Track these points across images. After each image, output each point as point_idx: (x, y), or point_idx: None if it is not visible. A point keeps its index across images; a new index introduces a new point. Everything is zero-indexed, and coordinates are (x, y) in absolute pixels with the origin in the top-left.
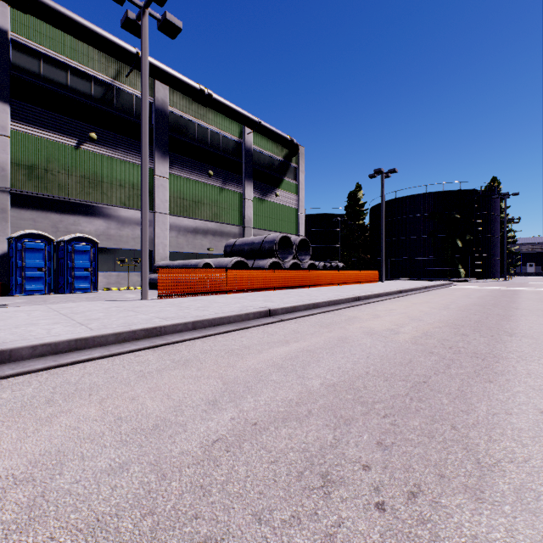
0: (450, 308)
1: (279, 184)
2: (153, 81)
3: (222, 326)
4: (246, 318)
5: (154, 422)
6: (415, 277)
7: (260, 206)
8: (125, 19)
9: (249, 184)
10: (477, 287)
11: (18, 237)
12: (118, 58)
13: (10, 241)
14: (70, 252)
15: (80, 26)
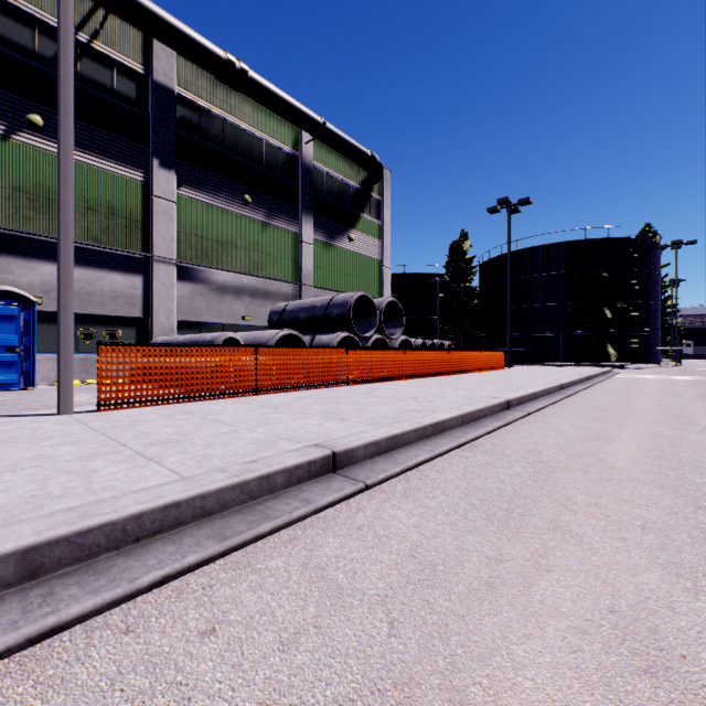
0: None
1: (354, 223)
2: (150, 42)
3: (170, 536)
4: (263, 489)
5: None
6: (545, 360)
7: (325, 254)
8: None
9: (309, 220)
10: (655, 376)
11: None
12: None
13: None
14: None
15: None
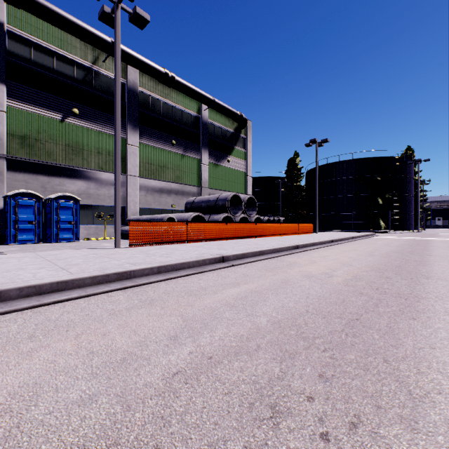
0: (374, 255)
1: (231, 152)
2: (126, 66)
3: (183, 270)
4: (203, 263)
5: (122, 356)
6: (343, 229)
7: (214, 170)
8: (101, 13)
9: (206, 152)
10: (395, 237)
11: (12, 196)
12: (96, 47)
13: (6, 199)
14: (56, 208)
15: (64, 19)
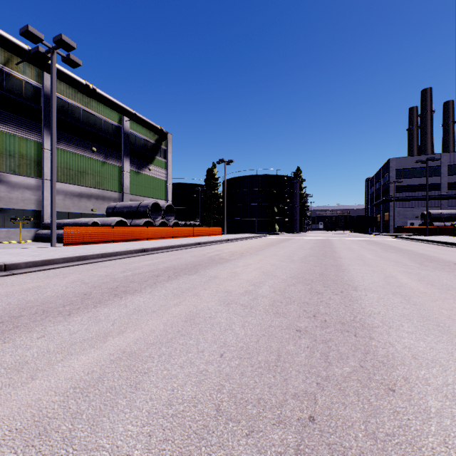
0: (244, 247)
1: (152, 161)
2: (42, 71)
3: (117, 256)
4: (130, 253)
5: (105, 275)
6: (250, 231)
7: (136, 177)
8: (36, 51)
9: (127, 160)
10: (277, 237)
11: None
12: (10, 51)
13: None
14: None
15: None
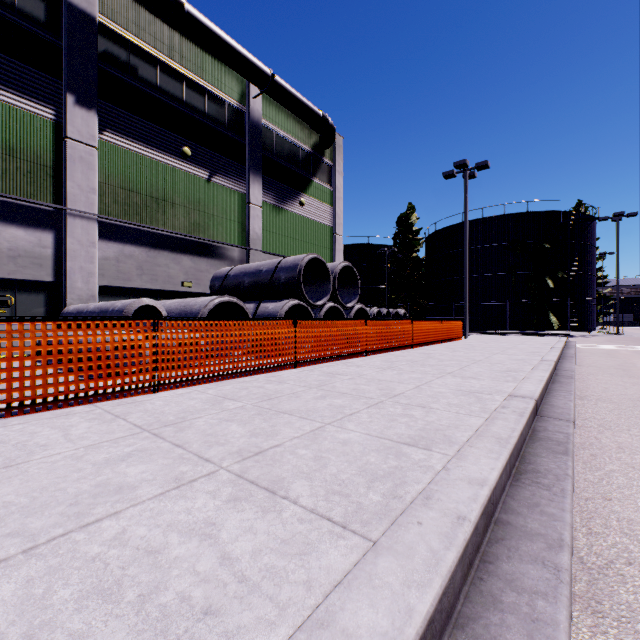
0: None
1: (305, 187)
2: None
3: None
4: None
5: None
6: (489, 328)
7: (274, 218)
8: None
9: (257, 180)
10: (618, 346)
11: None
12: None
13: None
14: None
15: None
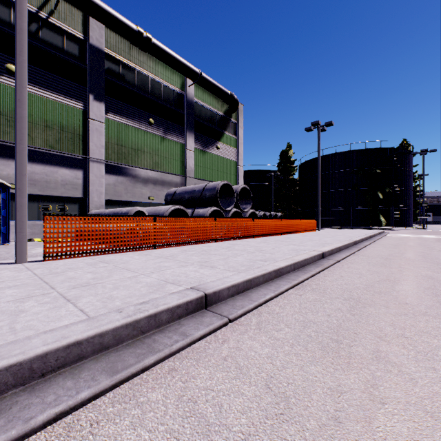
0: None
1: (220, 137)
2: (87, 19)
3: (71, 370)
4: (151, 325)
5: None
6: (340, 225)
7: (201, 157)
8: None
9: (191, 135)
10: (412, 235)
11: None
12: None
13: None
14: None
15: None
